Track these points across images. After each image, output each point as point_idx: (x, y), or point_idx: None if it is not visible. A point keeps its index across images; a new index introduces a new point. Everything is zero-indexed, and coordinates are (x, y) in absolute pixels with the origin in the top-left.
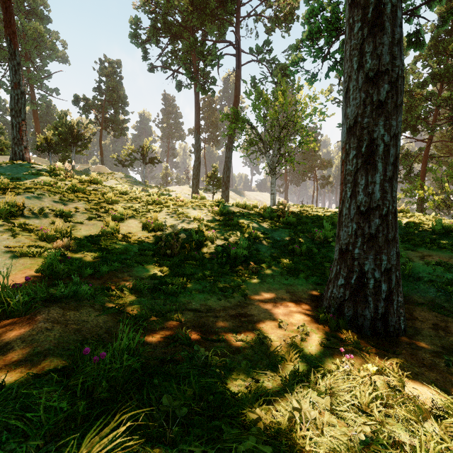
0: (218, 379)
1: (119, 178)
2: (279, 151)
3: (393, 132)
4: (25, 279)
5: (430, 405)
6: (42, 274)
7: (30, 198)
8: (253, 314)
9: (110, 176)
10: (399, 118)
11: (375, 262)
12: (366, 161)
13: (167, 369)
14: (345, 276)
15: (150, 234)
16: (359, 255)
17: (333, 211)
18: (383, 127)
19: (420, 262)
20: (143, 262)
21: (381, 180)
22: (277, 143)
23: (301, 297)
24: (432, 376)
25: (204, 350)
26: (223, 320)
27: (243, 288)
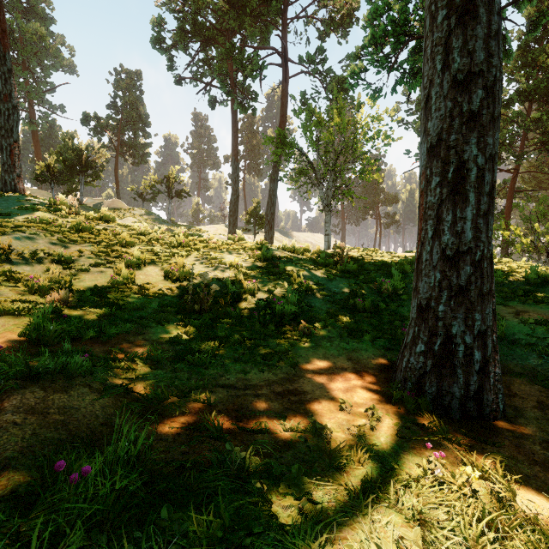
0: (259, 494)
1: (138, 215)
2: (335, 183)
3: (489, 153)
4: None
5: None
6: (27, 338)
7: (20, 239)
8: (305, 391)
9: (128, 213)
10: (496, 134)
11: (466, 323)
12: (453, 191)
13: (186, 480)
14: (426, 341)
15: (174, 285)
16: (444, 313)
17: (403, 256)
18: (477, 146)
19: (515, 320)
20: (163, 322)
21: (474, 216)
22: (333, 173)
23: (367, 366)
24: (548, 479)
25: (239, 449)
26: (266, 401)
27: (292, 355)
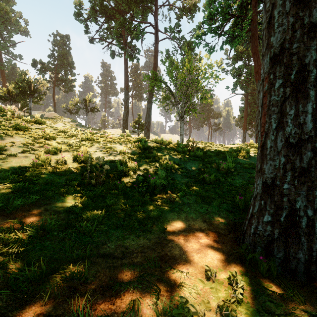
0: None
1: (67, 122)
2: (186, 104)
3: None
4: None
5: None
6: None
7: None
8: (174, 256)
9: (60, 120)
10: None
11: (308, 199)
12: (296, 89)
13: None
14: (273, 212)
15: (79, 166)
16: (289, 190)
17: (230, 147)
18: (316, 52)
19: None
20: (66, 194)
21: (314, 109)
22: (185, 98)
23: (218, 227)
24: None
25: None
26: (140, 271)
27: (162, 220)
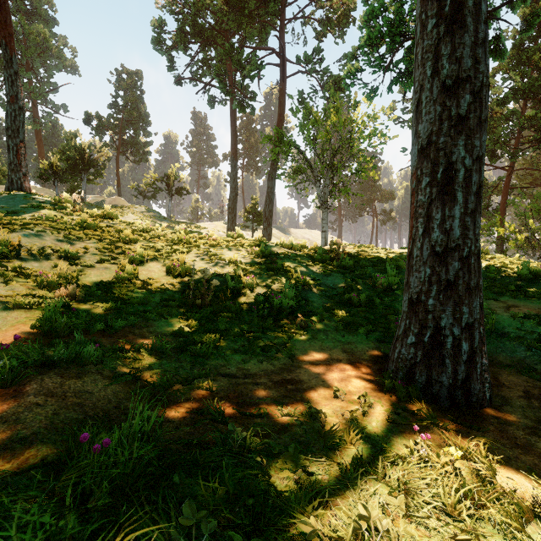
0: (259, 468)
1: (139, 212)
2: (331, 181)
3: (477, 154)
4: (14, 339)
5: (530, 501)
6: (39, 330)
7: (28, 236)
8: (302, 380)
9: (129, 210)
10: (483, 137)
11: (454, 316)
12: (442, 190)
13: (193, 456)
14: (417, 333)
15: (175, 280)
16: (433, 306)
17: (398, 252)
18: (464, 148)
19: (505, 314)
20: (166, 315)
21: (462, 214)
22: (330, 170)
23: (361, 358)
24: (528, 461)
25: (241, 429)
26: (265, 389)
27: (289, 347)
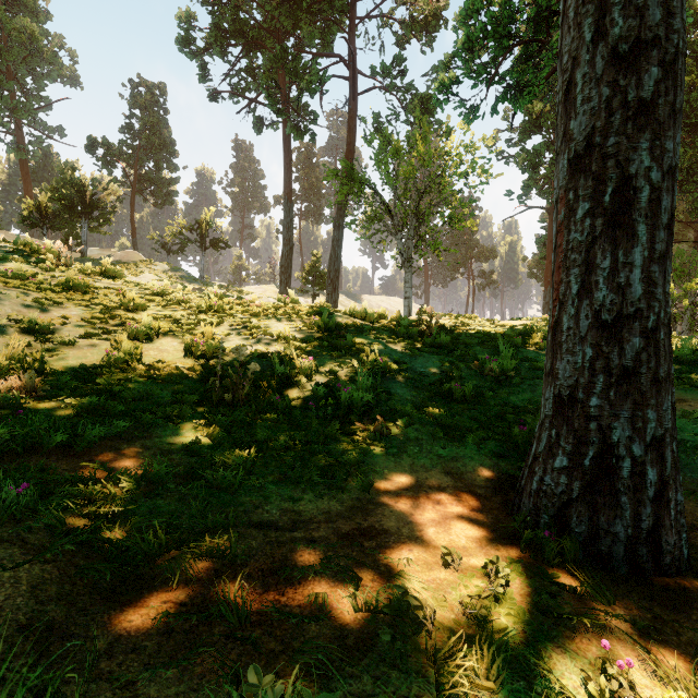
0: None
1: (161, 271)
2: (417, 231)
3: (668, 164)
4: None
5: None
6: None
7: None
8: (386, 530)
9: (147, 268)
10: (678, 137)
11: (633, 425)
12: (613, 222)
13: None
14: (571, 451)
15: (198, 364)
16: (599, 409)
17: (509, 324)
18: (650, 153)
19: None
20: (177, 419)
21: (645, 260)
22: (415, 218)
23: (475, 484)
24: None
25: (273, 678)
26: (326, 551)
27: (365, 468)
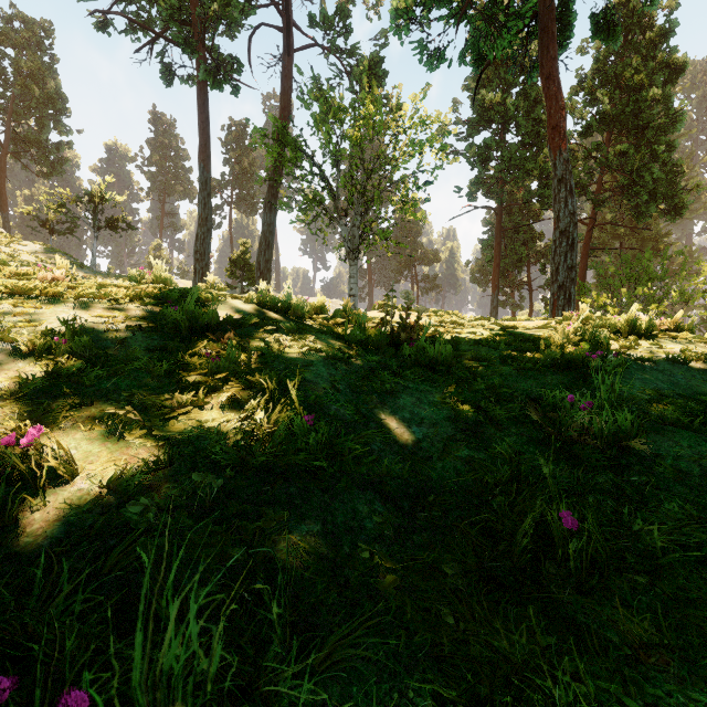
0: None
1: (29, 252)
2: (364, 217)
3: None
4: None
5: None
6: None
7: None
8: None
9: (5, 247)
10: None
11: None
12: None
13: None
14: None
15: None
16: None
17: (521, 325)
18: None
19: None
20: None
21: None
22: (361, 202)
23: None
24: None
25: None
26: None
27: None
